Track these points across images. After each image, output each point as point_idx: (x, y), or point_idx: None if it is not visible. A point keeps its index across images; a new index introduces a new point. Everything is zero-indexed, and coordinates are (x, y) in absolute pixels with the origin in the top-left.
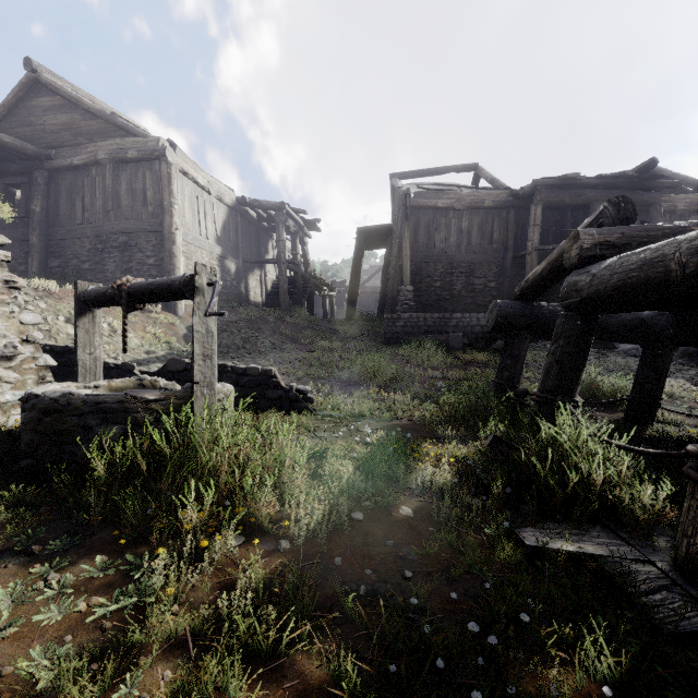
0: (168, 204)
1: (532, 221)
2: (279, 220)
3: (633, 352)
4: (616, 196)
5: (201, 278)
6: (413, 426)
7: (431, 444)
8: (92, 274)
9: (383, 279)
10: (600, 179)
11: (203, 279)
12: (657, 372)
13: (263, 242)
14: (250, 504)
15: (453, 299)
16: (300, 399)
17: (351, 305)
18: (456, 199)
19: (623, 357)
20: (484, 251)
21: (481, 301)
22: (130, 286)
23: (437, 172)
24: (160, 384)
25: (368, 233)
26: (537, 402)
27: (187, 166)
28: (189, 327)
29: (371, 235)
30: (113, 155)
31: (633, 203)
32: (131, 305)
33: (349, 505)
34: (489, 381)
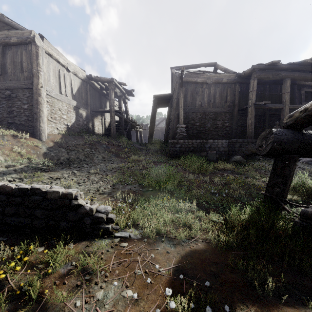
0: (36, 71)
1: (251, 89)
2: (111, 88)
3: (311, 163)
4: None
5: None
6: (212, 255)
7: (251, 309)
8: None
9: (167, 122)
10: (289, 65)
11: None
12: None
13: (103, 101)
14: None
15: (205, 132)
16: (100, 221)
17: (150, 136)
18: (207, 77)
19: (307, 165)
20: (222, 106)
21: (221, 133)
22: None
23: (195, 67)
24: None
25: (159, 98)
26: None
27: (51, 50)
28: (48, 148)
29: (161, 99)
30: (2, 40)
31: None
32: None
33: None
34: (242, 185)
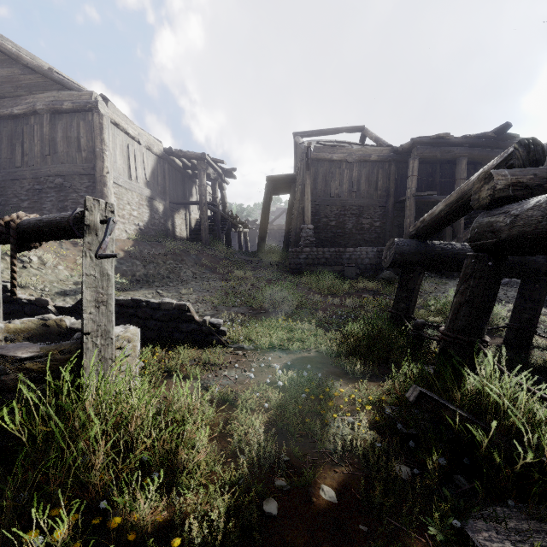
0: (100, 150)
1: (411, 172)
2: (201, 168)
3: None
4: (526, 138)
5: (92, 215)
6: (321, 359)
7: (341, 381)
8: (30, 211)
9: (288, 219)
10: (465, 139)
11: (95, 216)
12: (534, 303)
13: (188, 187)
14: (127, 517)
15: (345, 235)
16: (213, 332)
17: (262, 240)
18: (348, 153)
19: None
20: (371, 196)
21: (368, 237)
22: (19, 222)
23: (332, 132)
24: (67, 323)
25: (275, 181)
26: (445, 341)
27: (118, 118)
28: (118, 259)
29: (278, 182)
30: (50, 106)
31: (542, 145)
32: (23, 244)
33: (260, 490)
34: (381, 307)
